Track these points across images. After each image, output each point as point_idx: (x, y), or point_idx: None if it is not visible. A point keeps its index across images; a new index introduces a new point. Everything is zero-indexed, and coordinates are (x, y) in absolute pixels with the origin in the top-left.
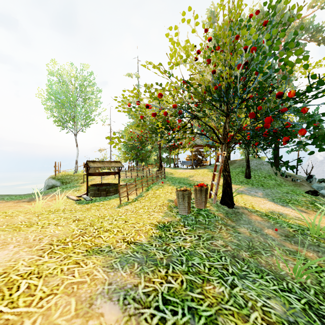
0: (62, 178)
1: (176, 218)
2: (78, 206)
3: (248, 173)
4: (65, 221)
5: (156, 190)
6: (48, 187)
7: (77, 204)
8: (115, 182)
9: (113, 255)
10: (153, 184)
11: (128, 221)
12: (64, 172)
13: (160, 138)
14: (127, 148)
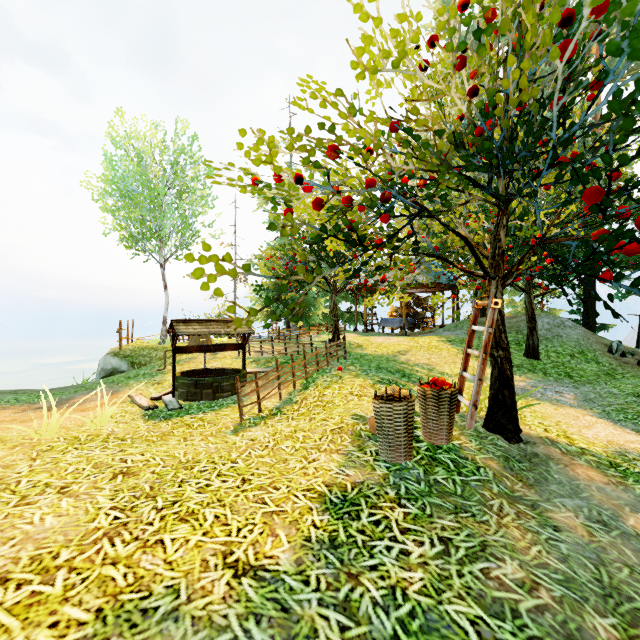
0: (133, 354)
1: (376, 473)
2: (144, 427)
3: (533, 347)
4: (90, 478)
5: (326, 387)
6: (104, 372)
7: (144, 421)
8: (237, 364)
9: (178, 635)
10: (318, 371)
11: (251, 480)
12: (140, 341)
13: (334, 265)
14: (268, 292)
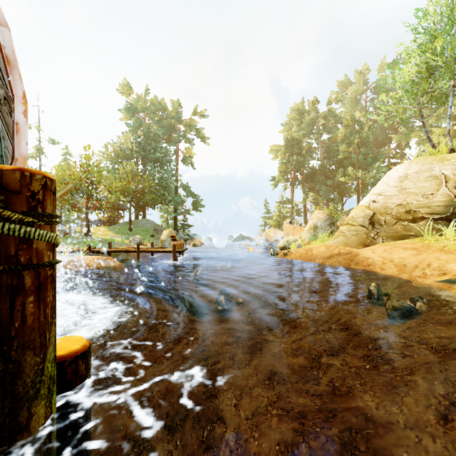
0: None
1: None
2: None
3: (130, 228)
4: None
5: None
6: None
7: None
8: None
9: None
10: None
11: None
12: None
13: None
14: None
